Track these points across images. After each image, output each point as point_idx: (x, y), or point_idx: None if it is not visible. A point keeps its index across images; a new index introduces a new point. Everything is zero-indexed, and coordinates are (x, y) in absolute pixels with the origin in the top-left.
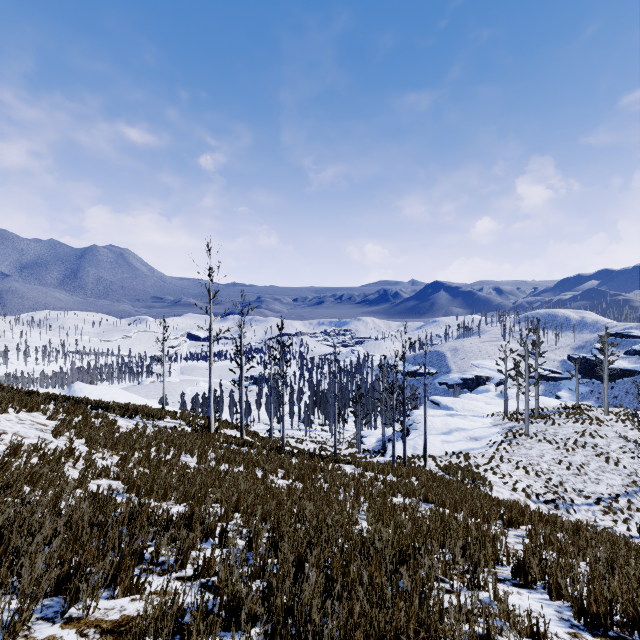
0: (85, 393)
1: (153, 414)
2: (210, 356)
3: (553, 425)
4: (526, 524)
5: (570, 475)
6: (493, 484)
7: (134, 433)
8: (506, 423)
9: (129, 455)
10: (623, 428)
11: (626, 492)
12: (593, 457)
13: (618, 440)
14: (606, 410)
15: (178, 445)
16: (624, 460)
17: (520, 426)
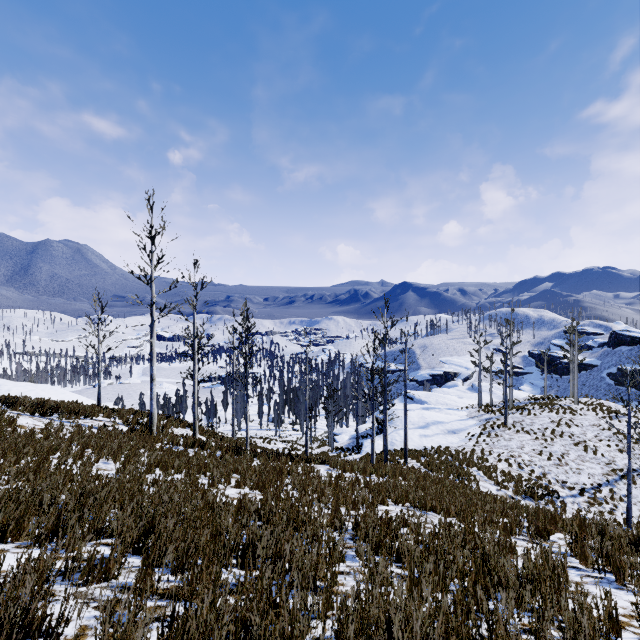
0: (2, 390)
1: (78, 411)
2: (152, 337)
3: (529, 415)
4: (553, 532)
5: (552, 466)
6: (478, 479)
7: (37, 434)
8: (482, 415)
9: (6, 464)
10: (595, 416)
11: (607, 481)
12: (571, 446)
13: (593, 428)
14: (576, 399)
15: (99, 448)
16: (601, 448)
17: (497, 417)
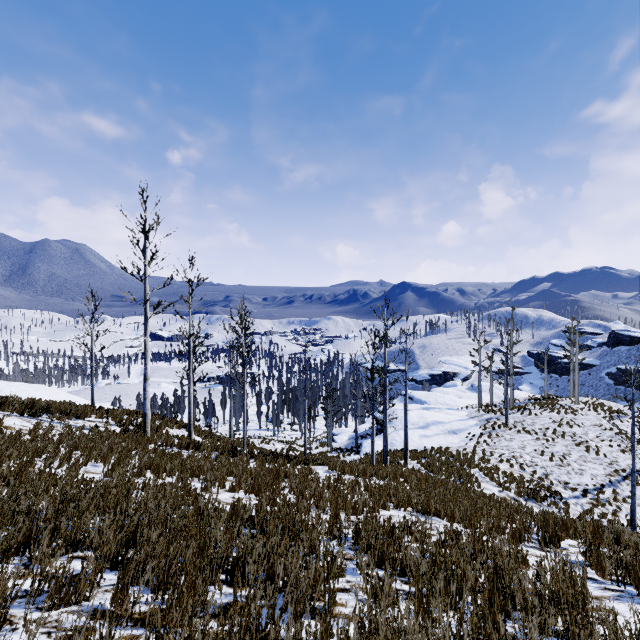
0: None
1: (69, 411)
2: (146, 336)
3: (530, 415)
4: (563, 539)
5: (554, 466)
6: (480, 480)
7: (24, 435)
8: (483, 415)
9: None
10: (596, 416)
11: (610, 482)
12: (573, 447)
13: (594, 428)
14: (577, 399)
15: (88, 450)
16: (603, 449)
17: (497, 417)
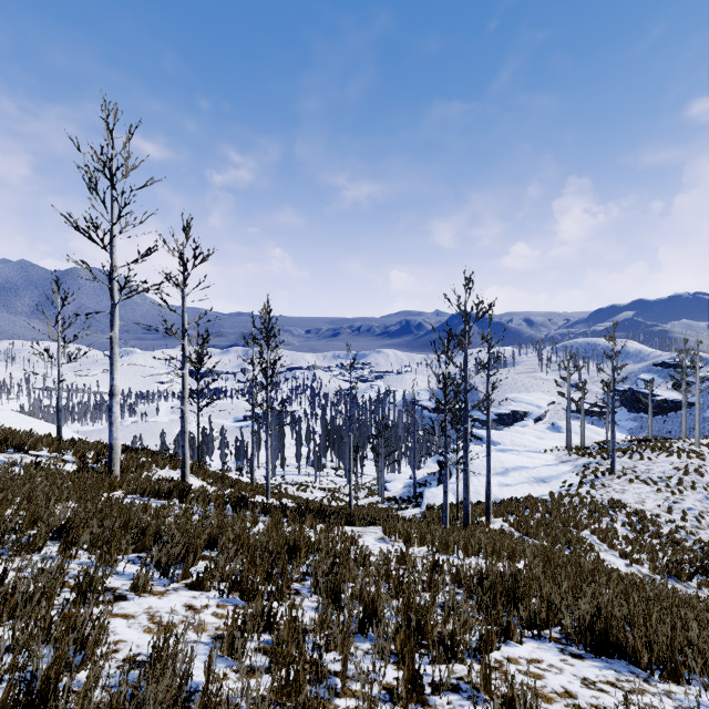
0: None
1: (4, 441)
2: (112, 330)
3: (642, 460)
4: None
5: (689, 529)
6: (596, 548)
7: None
8: (577, 459)
9: None
10: None
11: None
12: None
13: None
14: (697, 441)
15: None
16: None
17: (598, 462)
